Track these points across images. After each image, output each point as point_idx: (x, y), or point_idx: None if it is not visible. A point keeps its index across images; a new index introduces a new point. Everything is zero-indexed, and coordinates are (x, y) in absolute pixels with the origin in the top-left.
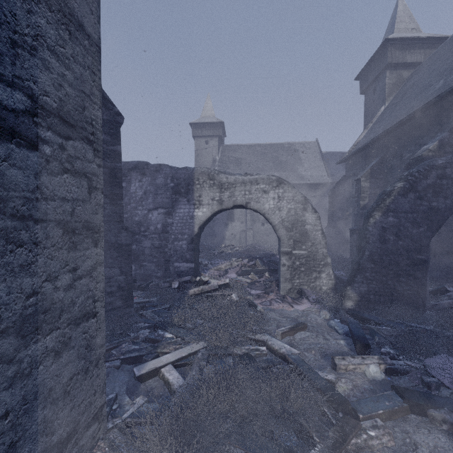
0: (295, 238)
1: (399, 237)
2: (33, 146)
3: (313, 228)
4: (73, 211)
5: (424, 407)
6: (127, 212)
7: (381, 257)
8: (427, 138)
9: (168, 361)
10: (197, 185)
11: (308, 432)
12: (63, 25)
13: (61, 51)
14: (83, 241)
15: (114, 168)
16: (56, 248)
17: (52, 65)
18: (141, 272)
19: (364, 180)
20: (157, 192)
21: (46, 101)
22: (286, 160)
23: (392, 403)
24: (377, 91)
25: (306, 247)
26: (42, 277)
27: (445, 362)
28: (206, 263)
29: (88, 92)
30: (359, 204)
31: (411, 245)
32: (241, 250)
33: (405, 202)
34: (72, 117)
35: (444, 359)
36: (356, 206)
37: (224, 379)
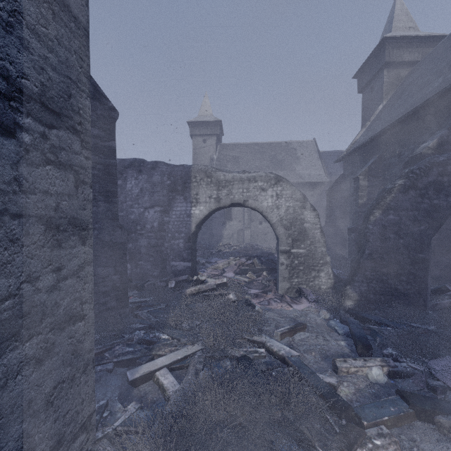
0: (294, 236)
1: (400, 235)
2: (9, 133)
3: (312, 226)
4: (57, 206)
5: (431, 413)
6: (122, 210)
7: (382, 255)
8: (426, 136)
9: (163, 364)
10: (194, 182)
11: (310, 442)
12: (45, 3)
13: (43, 31)
14: (68, 238)
15: (108, 164)
16: (37, 245)
17: (32, 45)
18: (137, 271)
19: (362, 178)
20: (153, 190)
21: (25, 84)
22: (283, 159)
23: (397, 408)
24: (375, 90)
25: (305, 245)
26: (21, 278)
27: (450, 365)
28: (203, 262)
29: (74, 78)
30: (357, 202)
31: (412, 244)
32: (238, 249)
33: (405, 199)
34: (56, 104)
35: (450, 361)
36: (354, 204)
37: (221, 384)
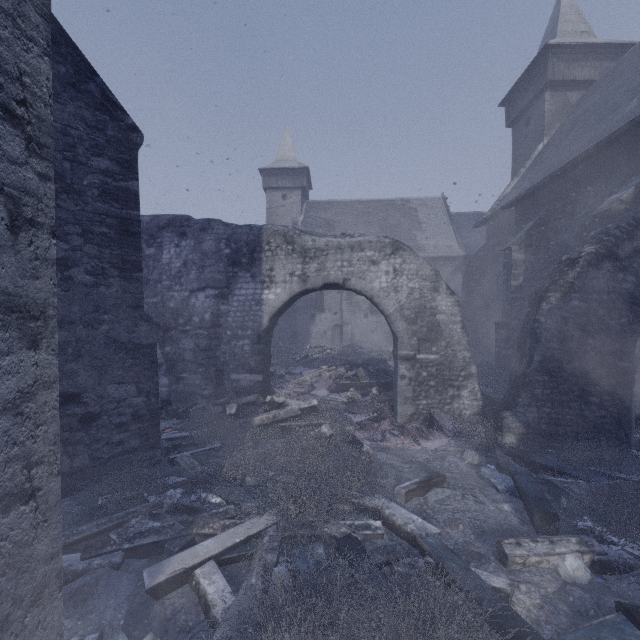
0: (421, 334)
1: (589, 332)
2: None
3: (449, 319)
4: None
5: None
6: (156, 295)
7: (560, 364)
8: (615, 185)
9: (209, 554)
10: (266, 251)
11: None
12: None
13: None
14: None
15: (126, 218)
16: None
17: None
18: (178, 389)
19: (516, 249)
20: (204, 263)
21: None
22: (399, 223)
23: None
24: (532, 122)
25: (438, 349)
26: None
27: None
28: (282, 374)
29: (7, 6)
30: (509, 285)
31: (608, 346)
32: (334, 354)
33: (598, 276)
34: None
35: None
36: (504, 288)
37: (308, 596)
